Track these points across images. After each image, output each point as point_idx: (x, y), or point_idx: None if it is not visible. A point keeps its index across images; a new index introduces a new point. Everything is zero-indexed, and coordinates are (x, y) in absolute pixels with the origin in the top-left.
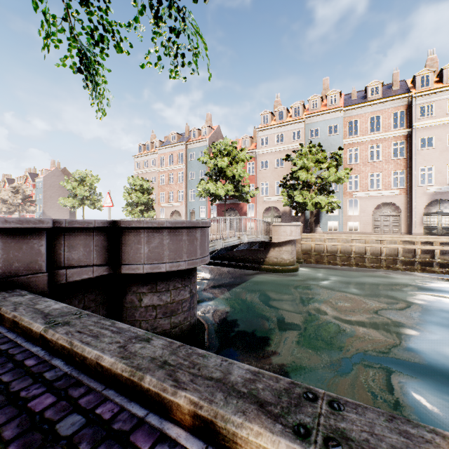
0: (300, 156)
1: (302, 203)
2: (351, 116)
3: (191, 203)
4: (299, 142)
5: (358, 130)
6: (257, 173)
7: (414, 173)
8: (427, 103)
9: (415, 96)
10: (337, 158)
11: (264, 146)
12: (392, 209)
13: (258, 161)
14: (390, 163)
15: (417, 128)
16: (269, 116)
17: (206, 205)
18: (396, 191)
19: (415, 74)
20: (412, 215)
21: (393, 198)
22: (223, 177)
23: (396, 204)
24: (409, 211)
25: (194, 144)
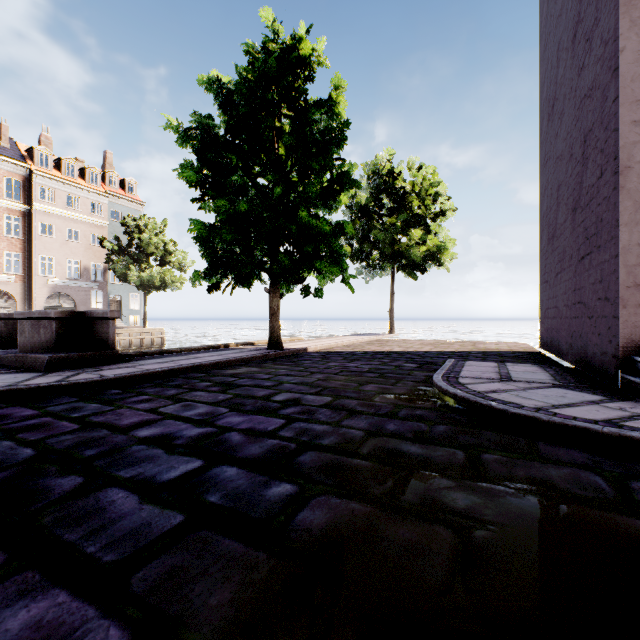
0: None
1: None
2: None
3: None
4: None
5: None
6: None
7: (36, 260)
8: (49, 187)
9: (38, 173)
10: None
11: None
12: (5, 299)
13: None
14: (3, 240)
15: (39, 210)
16: None
17: None
18: (12, 278)
19: (35, 147)
20: (32, 308)
21: (8, 286)
22: None
23: (10, 293)
24: (27, 303)
25: None
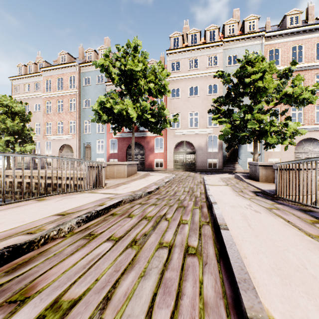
0: (252, 64)
1: (252, 132)
2: (271, 44)
3: (85, 135)
4: (217, 69)
5: (280, 60)
6: (166, 102)
7: None
8: None
9: None
10: (289, 76)
11: (176, 72)
12: (314, 145)
13: (168, 88)
14: None
15: None
16: (180, 39)
17: (105, 139)
18: None
19: None
20: None
21: (317, 134)
22: (133, 93)
23: (318, 140)
24: None
25: (90, 67)
